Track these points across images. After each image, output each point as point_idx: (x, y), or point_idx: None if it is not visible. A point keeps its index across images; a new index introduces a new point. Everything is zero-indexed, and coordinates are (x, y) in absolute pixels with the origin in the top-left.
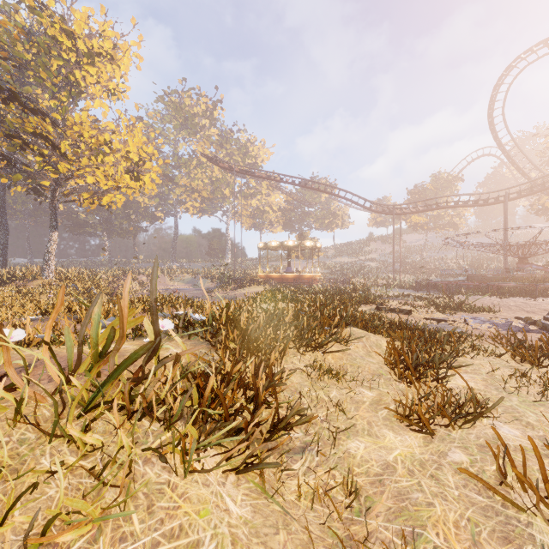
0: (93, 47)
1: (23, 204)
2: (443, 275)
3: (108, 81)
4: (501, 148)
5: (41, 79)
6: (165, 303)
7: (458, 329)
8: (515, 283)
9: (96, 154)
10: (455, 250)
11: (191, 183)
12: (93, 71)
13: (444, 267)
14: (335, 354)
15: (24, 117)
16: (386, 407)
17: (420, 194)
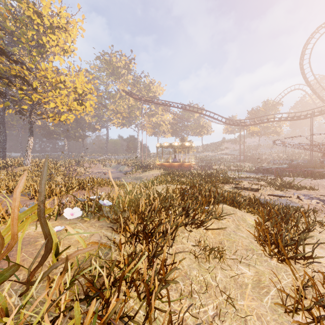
0: (54, 23)
1: (17, 121)
2: (271, 163)
3: (64, 44)
4: (308, 84)
5: (22, 42)
6: (94, 183)
7: (296, 204)
8: (323, 169)
9: (55, 89)
10: (277, 147)
11: (116, 108)
12: (54, 37)
13: (271, 158)
14: (214, 230)
15: (10, 65)
16: (275, 302)
17: (256, 113)
